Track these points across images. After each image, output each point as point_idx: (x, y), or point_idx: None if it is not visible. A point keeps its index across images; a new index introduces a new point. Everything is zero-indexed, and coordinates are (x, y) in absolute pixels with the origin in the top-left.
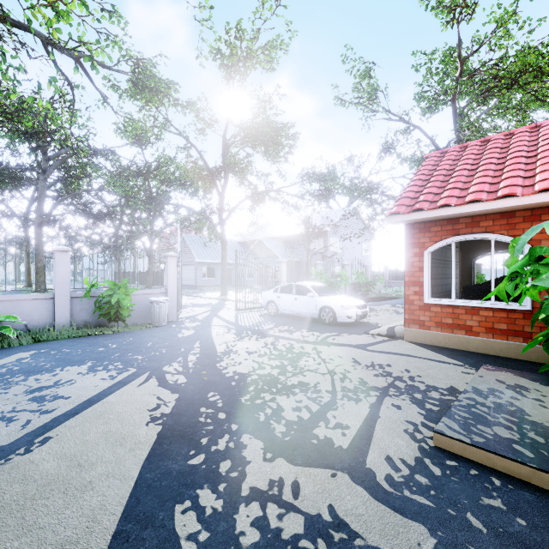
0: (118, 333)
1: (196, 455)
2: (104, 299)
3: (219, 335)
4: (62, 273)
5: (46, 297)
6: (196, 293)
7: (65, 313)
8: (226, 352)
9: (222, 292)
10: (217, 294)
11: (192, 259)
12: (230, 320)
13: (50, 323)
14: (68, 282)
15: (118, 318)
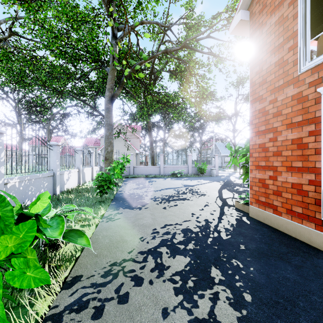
0: (203, 177)
1: (228, 186)
2: (200, 167)
3: (232, 179)
4: (190, 160)
5: (186, 166)
6: (222, 169)
7: (190, 171)
8: (234, 181)
9: (234, 169)
10: (232, 170)
11: (219, 154)
12: (236, 176)
13: (187, 173)
14: (191, 163)
15: (202, 173)
